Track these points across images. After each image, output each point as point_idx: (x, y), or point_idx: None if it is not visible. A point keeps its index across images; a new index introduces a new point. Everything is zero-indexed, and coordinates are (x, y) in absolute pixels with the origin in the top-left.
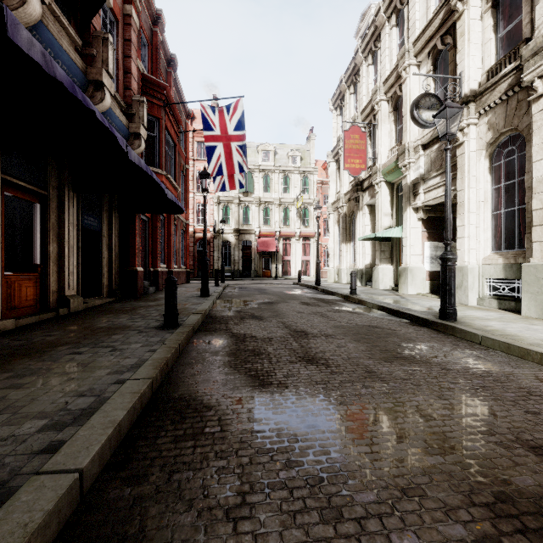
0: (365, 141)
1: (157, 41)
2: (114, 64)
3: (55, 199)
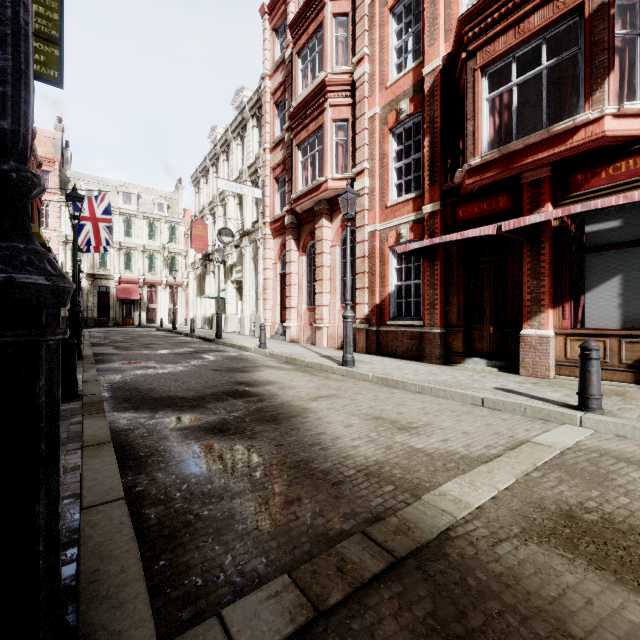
0: (207, 230)
1: None
2: None
3: None
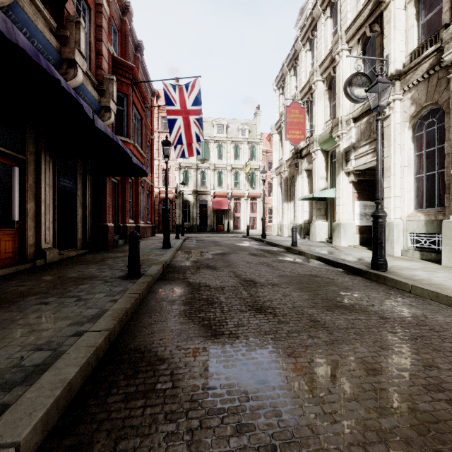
0: (304, 115)
1: (126, 28)
2: (87, 46)
3: (33, 163)
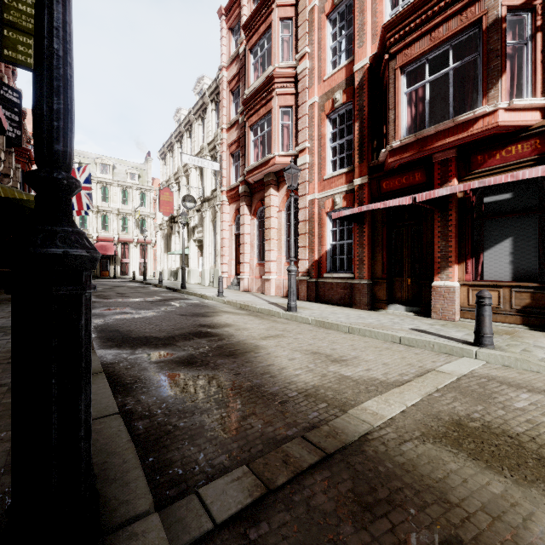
0: (173, 197)
1: None
2: None
3: None
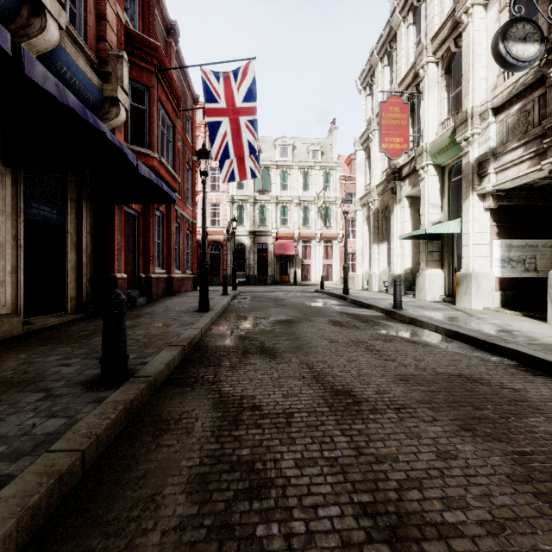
0: (407, 114)
1: None
2: (81, 3)
3: None
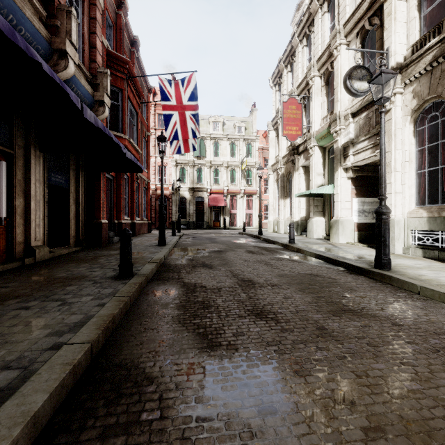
0: (301, 111)
1: (121, 22)
2: (80, 38)
3: (22, 158)
